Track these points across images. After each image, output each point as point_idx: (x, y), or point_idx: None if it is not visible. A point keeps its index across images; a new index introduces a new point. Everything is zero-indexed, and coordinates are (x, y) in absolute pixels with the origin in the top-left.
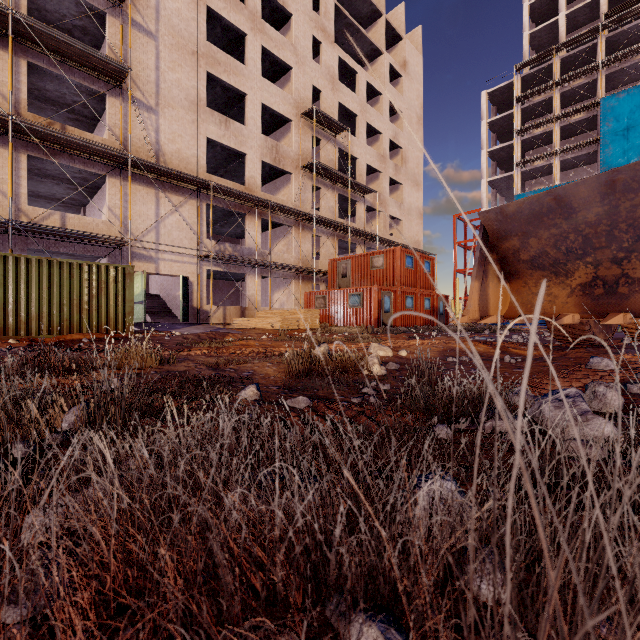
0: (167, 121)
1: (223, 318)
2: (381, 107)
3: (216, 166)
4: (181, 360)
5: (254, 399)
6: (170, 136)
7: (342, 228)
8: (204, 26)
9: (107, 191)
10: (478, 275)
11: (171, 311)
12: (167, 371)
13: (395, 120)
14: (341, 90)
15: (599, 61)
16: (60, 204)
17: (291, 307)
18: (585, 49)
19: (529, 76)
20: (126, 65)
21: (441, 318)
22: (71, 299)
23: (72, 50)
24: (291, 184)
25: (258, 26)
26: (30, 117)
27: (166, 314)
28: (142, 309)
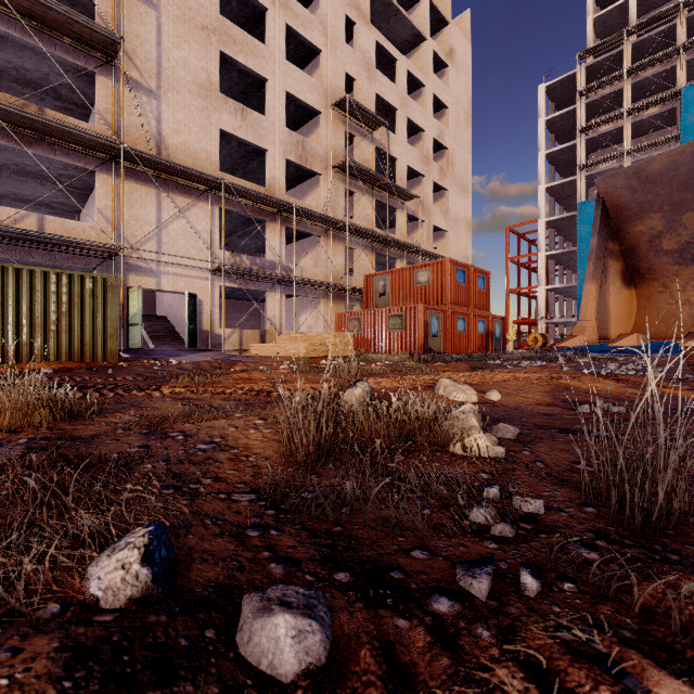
0: (171, 108)
1: (239, 343)
2: (424, 101)
3: (233, 167)
4: (121, 407)
5: (123, 600)
6: (174, 126)
7: (379, 239)
8: None
9: (96, 189)
10: (595, 274)
11: (179, 335)
12: (56, 437)
13: (440, 117)
14: (378, 79)
15: (679, 44)
16: (50, 210)
17: (320, 331)
18: (661, 32)
19: (594, 66)
20: (117, 34)
21: (497, 344)
22: (33, 317)
23: (50, 14)
24: (320, 187)
25: None
26: None
27: (172, 339)
28: (138, 332)
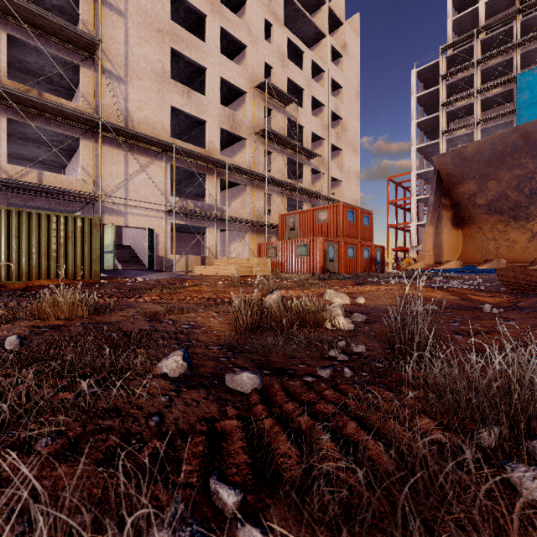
0: (135, 90)
1: (185, 266)
2: (324, 83)
3: (180, 133)
4: (123, 308)
5: (178, 374)
6: (138, 104)
7: (290, 187)
8: (168, 7)
9: (80, 152)
10: (432, 220)
11: (140, 260)
12: (96, 322)
13: (336, 95)
14: (290, 67)
15: (515, 41)
16: (43, 166)
17: (246, 256)
18: (502, 31)
19: (453, 56)
20: (96, 37)
21: (378, 266)
22: (40, 247)
23: (47, 23)
24: (246, 148)
25: (217, 8)
26: (9, 84)
27: (135, 262)
28: (112, 258)
